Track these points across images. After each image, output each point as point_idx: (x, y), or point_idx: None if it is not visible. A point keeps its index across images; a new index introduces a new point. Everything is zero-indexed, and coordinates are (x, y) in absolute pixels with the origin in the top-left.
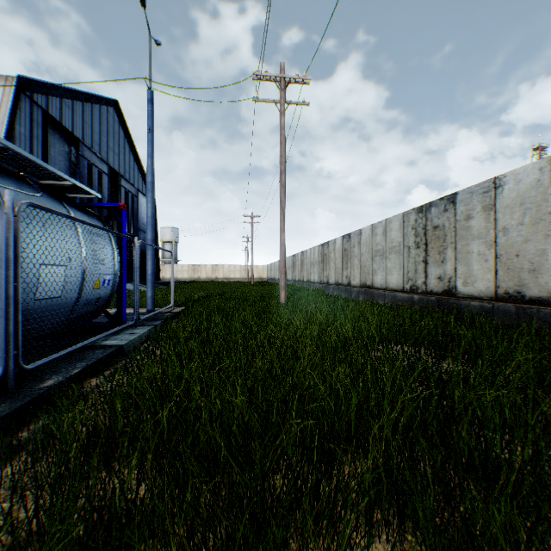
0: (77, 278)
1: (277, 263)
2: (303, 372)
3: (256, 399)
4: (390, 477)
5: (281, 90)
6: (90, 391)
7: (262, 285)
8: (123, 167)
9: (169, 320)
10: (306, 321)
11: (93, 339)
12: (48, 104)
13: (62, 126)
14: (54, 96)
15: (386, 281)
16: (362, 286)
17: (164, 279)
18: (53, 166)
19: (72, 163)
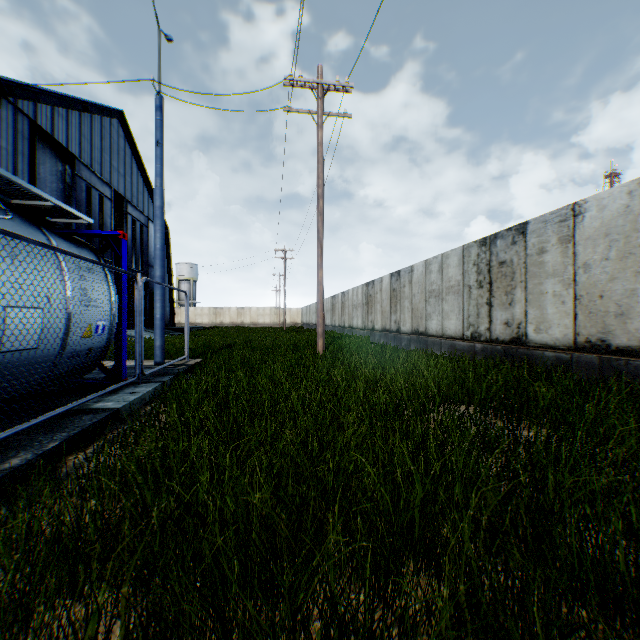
0: (58, 324)
1: (314, 305)
2: (347, 445)
3: (286, 484)
4: (476, 613)
5: (319, 99)
6: (70, 471)
7: (296, 331)
8: (130, 191)
9: (180, 375)
10: (349, 376)
11: (80, 402)
12: (36, 113)
13: (54, 140)
14: (44, 104)
15: (442, 327)
16: (413, 332)
17: (181, 324)
18: (43, 188)
19: (67, 184)
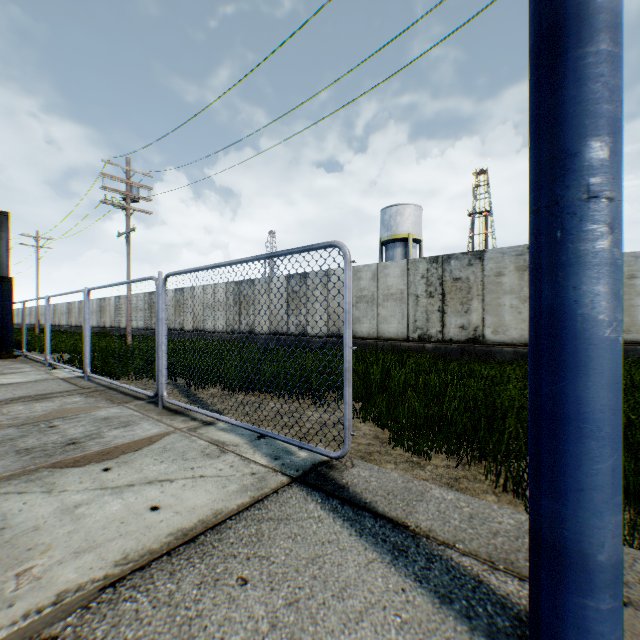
0: None
1: (29, 309)
2: None
3: None
4: None
5: (38, 243)
6: None
7: None
8: None
9: None
10: None
11: None
12: None
13: None
14: None
15: (94, 324)
16: None
17: None
18: None
19: None
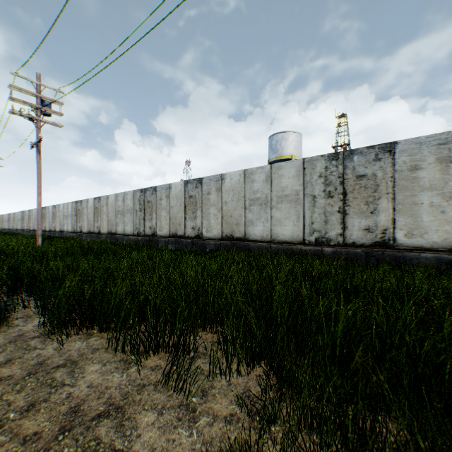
0: None
1: None
2: None
3: None
4: None
5: None
6: None
7: None
8: None
9: None
10: None
11: None
12: None
13: None
14: None
15: None
16: (34, 230)
17: None
18: None
19: None
